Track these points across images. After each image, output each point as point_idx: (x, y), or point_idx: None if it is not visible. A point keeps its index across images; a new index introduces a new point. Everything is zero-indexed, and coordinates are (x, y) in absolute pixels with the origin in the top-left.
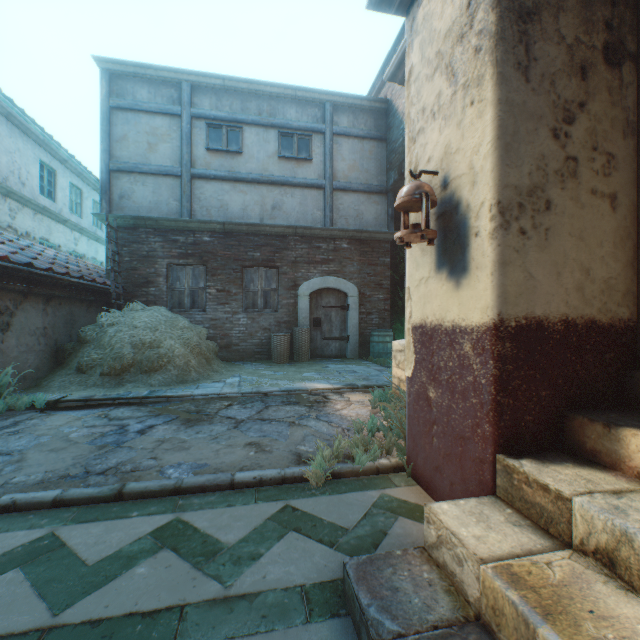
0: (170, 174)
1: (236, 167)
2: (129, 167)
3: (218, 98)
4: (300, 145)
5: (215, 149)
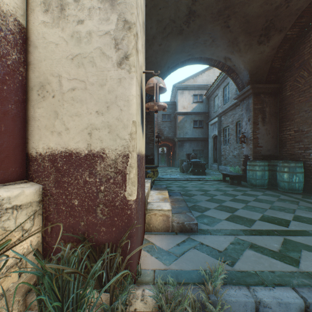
0: None
1: None
2: None
3: None
4: None
5: None
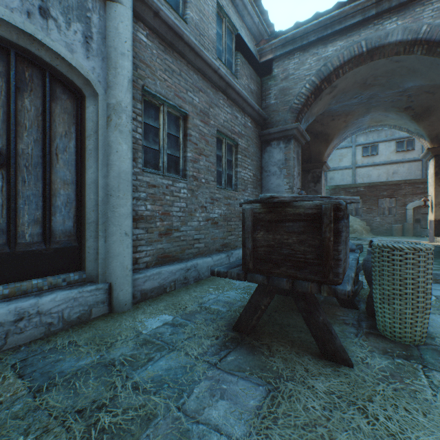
0: (347, 168)
1: (374, 160)
2: (332, 169)
3: (366, 136)
4: (407, 144)
5: (365, 156)
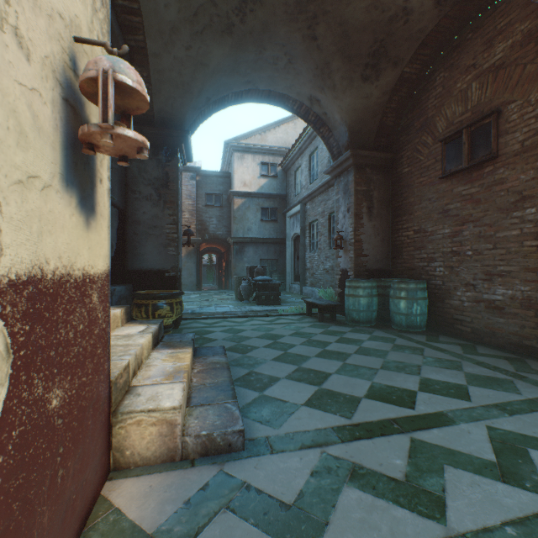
0: None
1: None
2: None
3: None
4: None
5: None
